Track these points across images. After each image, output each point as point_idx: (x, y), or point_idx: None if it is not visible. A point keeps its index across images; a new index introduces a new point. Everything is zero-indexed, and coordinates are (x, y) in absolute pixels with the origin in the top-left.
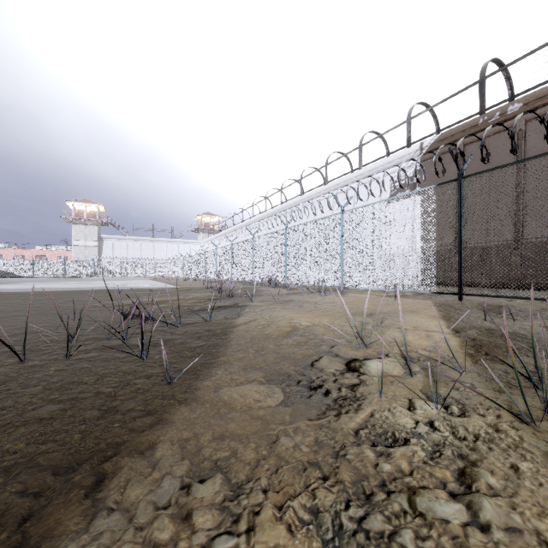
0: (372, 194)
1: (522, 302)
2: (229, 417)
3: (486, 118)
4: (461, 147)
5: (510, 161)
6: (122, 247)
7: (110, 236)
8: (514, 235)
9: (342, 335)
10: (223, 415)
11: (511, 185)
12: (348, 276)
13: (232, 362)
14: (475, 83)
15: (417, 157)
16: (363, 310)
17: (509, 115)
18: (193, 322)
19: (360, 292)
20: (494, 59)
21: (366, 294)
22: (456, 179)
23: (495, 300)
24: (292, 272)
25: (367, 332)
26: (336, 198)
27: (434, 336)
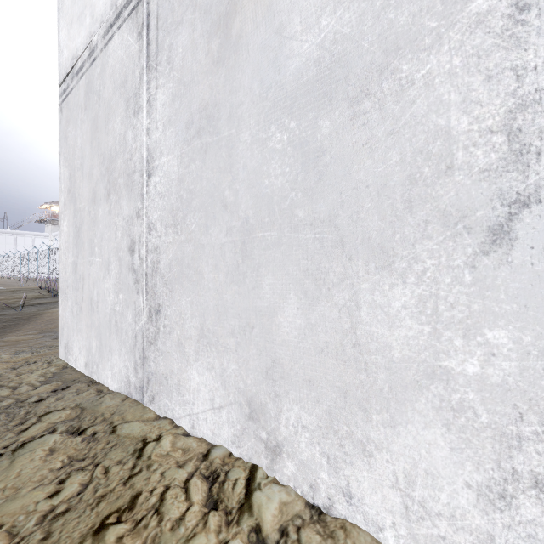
0: None
1: None
2: (3, 343)
3: None
4: None
5: None
6: None
7: None
8: None
9: None
10: (0, 343)
11: None
12: None
13: (23, 330)
14: None
15: None
16: None
17: None
18: (5, 314)
19: None
20: None
21: None
22: None
23: None
24: None
25: None
26: None
27: None
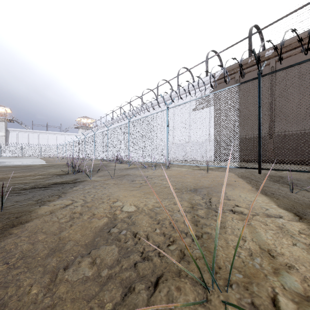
0: (190, 93)
1: (289, 173)
2: None
3: (253, 59)
4: (237, 77)
5: (266, 85)
6: (23, 136)
7: (14, 129)
8: (307, 120)
9: (172, 235)
10: None
11: (267, 100)
12: (171, 155)
13: None
14: (246, 38)
15: (212, 82)
16: (187, 184)
17: (266, 57)
18: None
19: (179, 166)
20: (256, 25)
21: (184, 167)
22: (256, 77)
23: (270, 171)
24: (133, 153)
25: (203, 225)
26: (163, 97)
27: (289, 230)
